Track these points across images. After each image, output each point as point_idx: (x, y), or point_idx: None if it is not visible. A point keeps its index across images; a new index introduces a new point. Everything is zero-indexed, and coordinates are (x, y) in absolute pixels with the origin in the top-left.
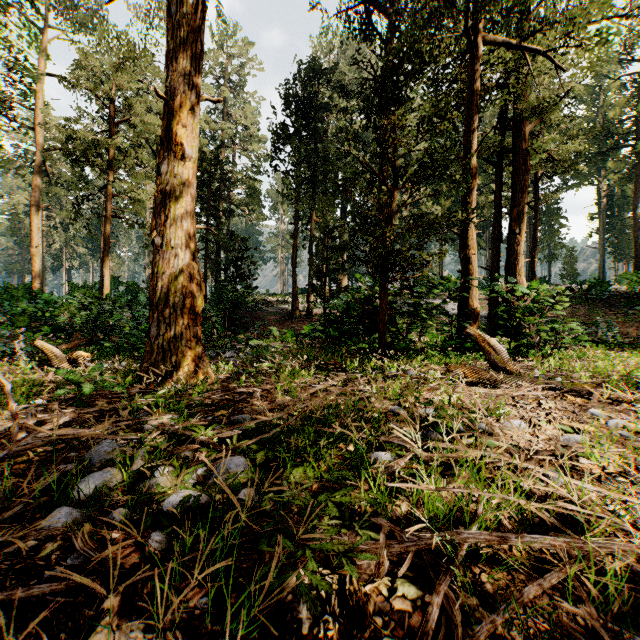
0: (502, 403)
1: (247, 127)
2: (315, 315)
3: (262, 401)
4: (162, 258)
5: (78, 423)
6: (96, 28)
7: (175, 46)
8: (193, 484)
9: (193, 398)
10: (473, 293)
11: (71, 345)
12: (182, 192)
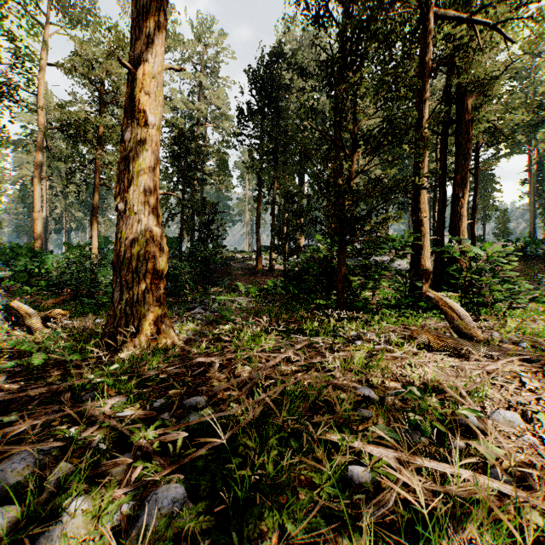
0: (486, 386)
1: (217, 107)
2: (276, 270)
3: (220, 373)
4: (125, 224)
5: (19, 405)
6: (88, 23)
7: (138, 15)
8: (114, 528)
9: (147, 373)
10: (425, 253)
11: (58, 300)
12: (145, 158)
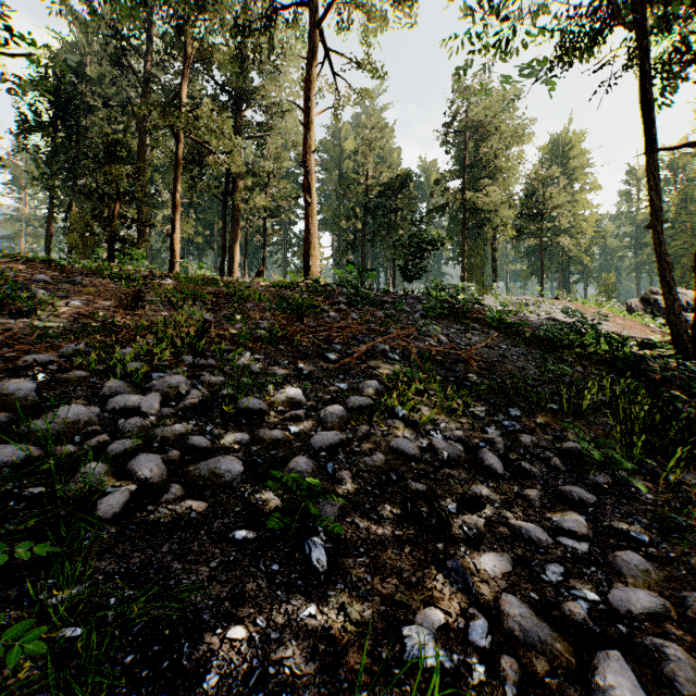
0: None
1: None
2: None
3: None
4: None
5: None
6: None
7: None
8: None
9: None
10: (176, 268)
11: None
12: None
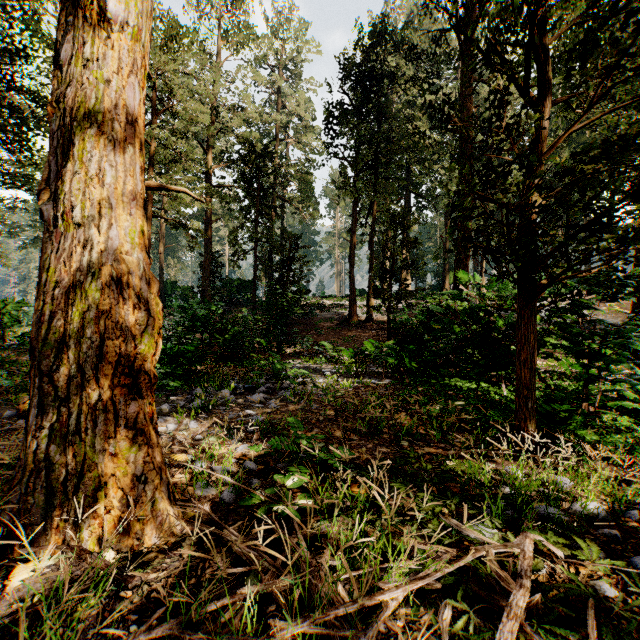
0: None
1: (301, 118)
2: (376, 321)
3: None
4: (56, 250)
5: None
6: None
7: None
8: None
9: None
10: None
11: None
12: (102, 100)
